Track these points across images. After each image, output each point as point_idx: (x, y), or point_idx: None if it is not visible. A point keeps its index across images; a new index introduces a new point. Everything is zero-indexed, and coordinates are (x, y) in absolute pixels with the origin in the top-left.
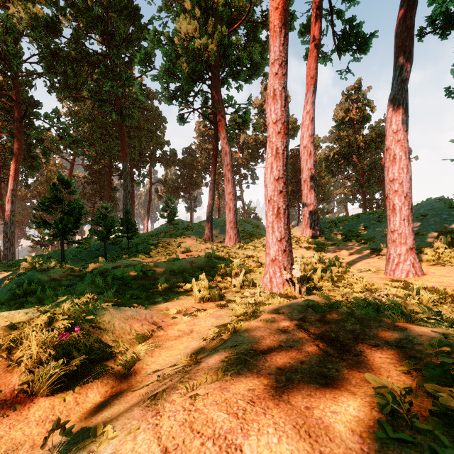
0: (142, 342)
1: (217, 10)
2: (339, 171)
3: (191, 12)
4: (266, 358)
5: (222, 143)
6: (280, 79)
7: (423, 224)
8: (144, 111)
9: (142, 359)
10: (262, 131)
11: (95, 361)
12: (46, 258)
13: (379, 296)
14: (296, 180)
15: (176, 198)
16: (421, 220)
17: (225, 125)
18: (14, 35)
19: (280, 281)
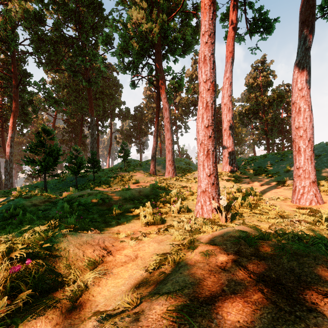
0: (91, 269)
1: (159, 3)
2: (249, 123)
3: (140, 4)
4: (211, 312)
5: (163, 102)
6: (209, 47)
7: (317, 162)
8: (106, 79)
9: (89, 289)
10: (192, 94)
11: (45, 292)
12: (34, 187)
13: (291, 221)
14: (217, 130)
15: (130, 143)
16: (316, 159)
17: (165, 88)
18: (12, 25)
19: (209, 208)
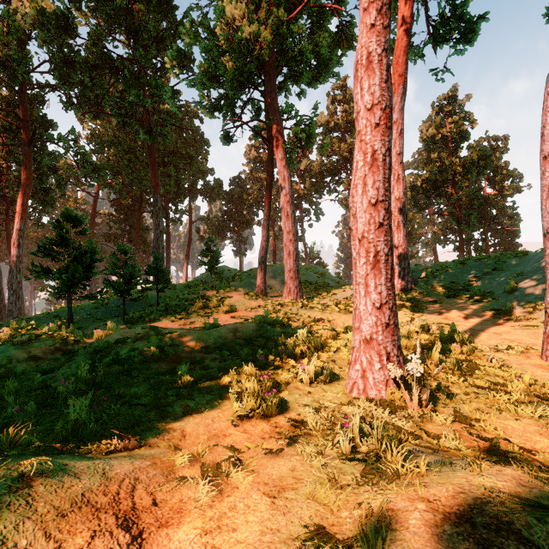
0: None
1: None
2: (428, 204)
3: None
4: None
5: (279, 166)
6: (379, 35)
7: None
8: (182, 132)
9: None
10: (329, 155)
11: None
12: (52, 317)
13: None
14: None
15: (222, 240)
16: None
17: (283, 142)
18: (19, 37)
19: (381, 377)
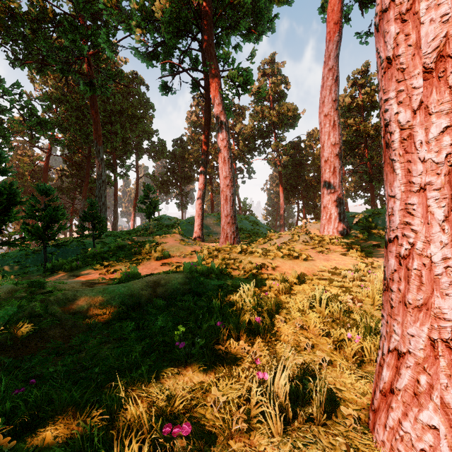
0: None
1: None
2: (343, 164)
3: None
4: None
5: (216, 111)
6: None
7: None
8: (130, 97)
9: None
10: (260, 120)
11: None
12: None
13: None
14: (296, 174)
15: (166, 194)
16: None
17: (220, 88)
18: None
19: None
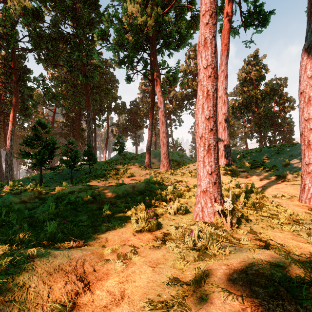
0: None
1: None
2: (242, 116)
3: None
4: None
5: (158, 95)
6: (210, 28)
7: None
8: (103, 75)
9: None
10: (186, 88)
11: None
12: (31, 180)
13: (309, 229)
14: None
15: (126, 136)
16: None
17: (160, 82)
18: (11, 22)
19: (211, 211)
